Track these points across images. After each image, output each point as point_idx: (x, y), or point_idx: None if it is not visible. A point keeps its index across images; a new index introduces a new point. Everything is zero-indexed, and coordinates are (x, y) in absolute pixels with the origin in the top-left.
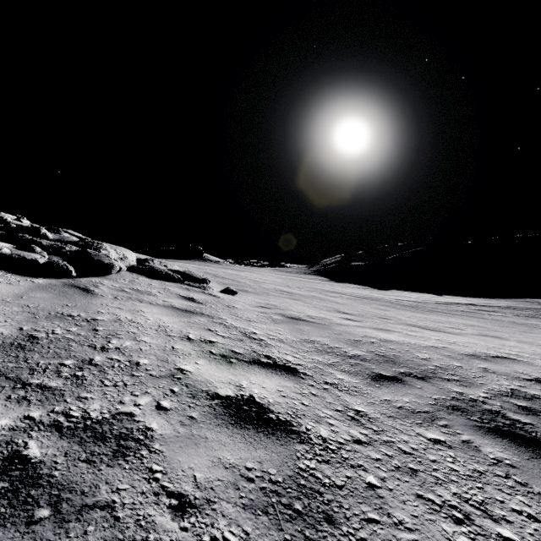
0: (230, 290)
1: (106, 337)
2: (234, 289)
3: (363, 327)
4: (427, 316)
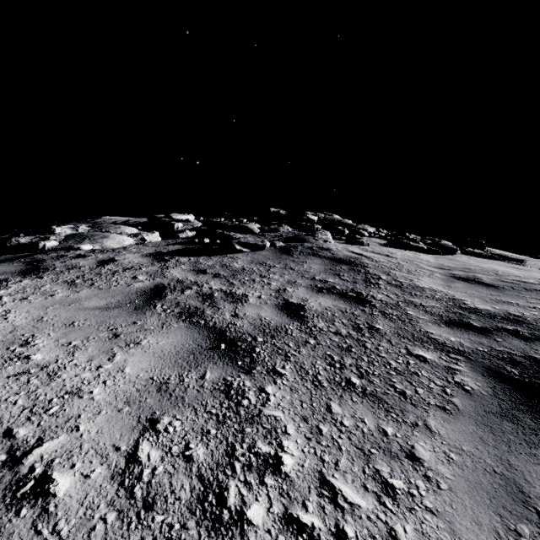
0: None
1: (494, 270)
2: None
3: None
4: None
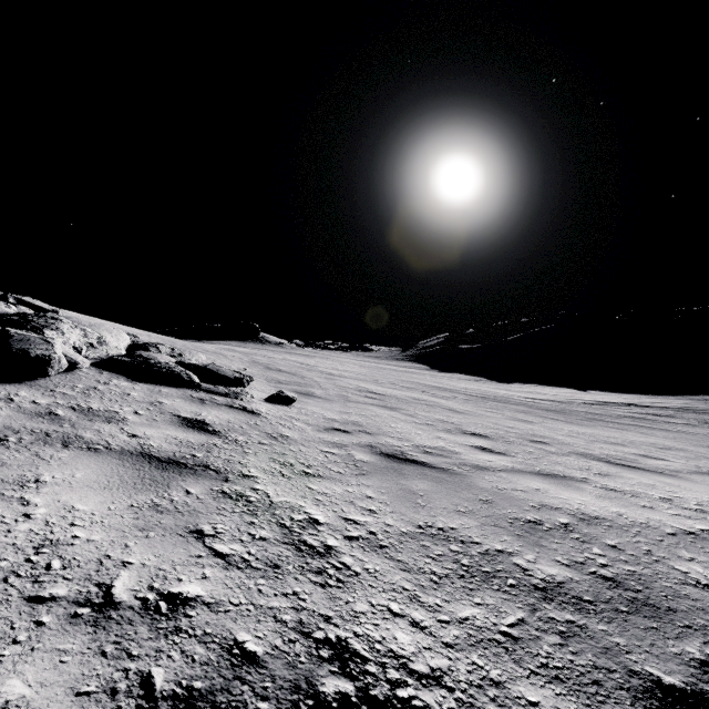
0: (283, 396)
1: None
2: (290, 394)
3: (520, 473)
4: (592, 431)
